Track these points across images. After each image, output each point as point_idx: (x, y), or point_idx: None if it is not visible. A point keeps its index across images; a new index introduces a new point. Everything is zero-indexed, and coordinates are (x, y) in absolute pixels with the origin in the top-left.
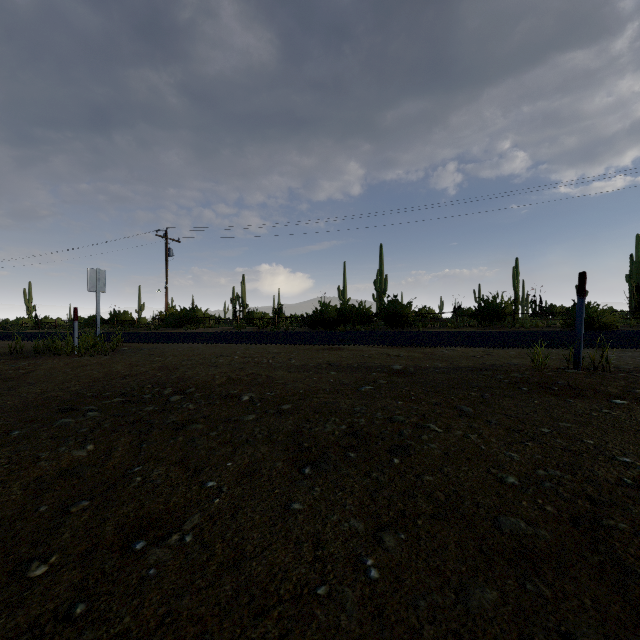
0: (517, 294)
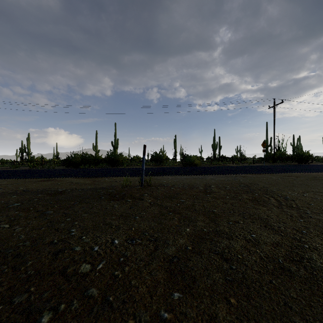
0: (176, 150)
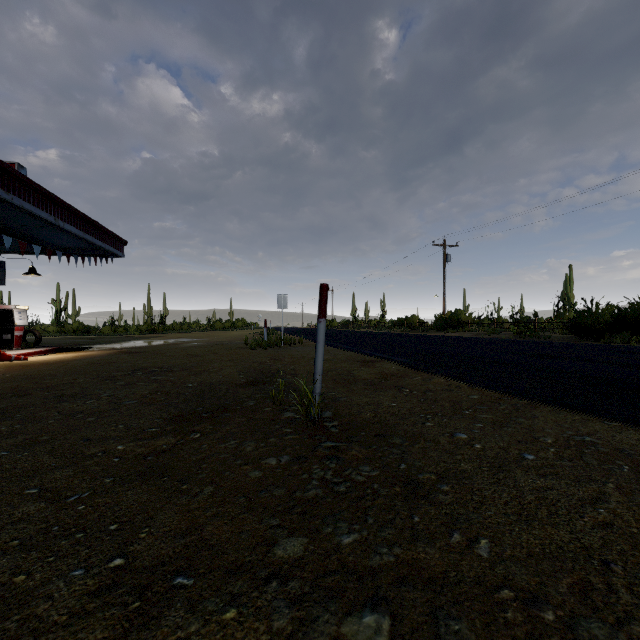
0: None
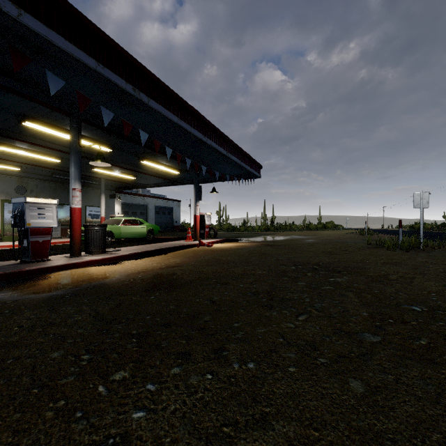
0: None
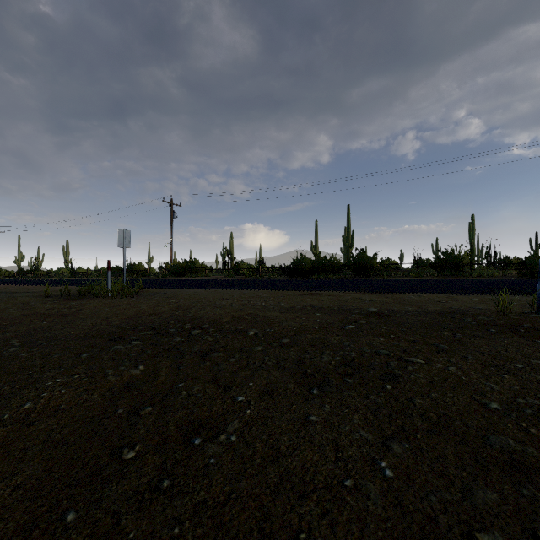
0: (473, 247)
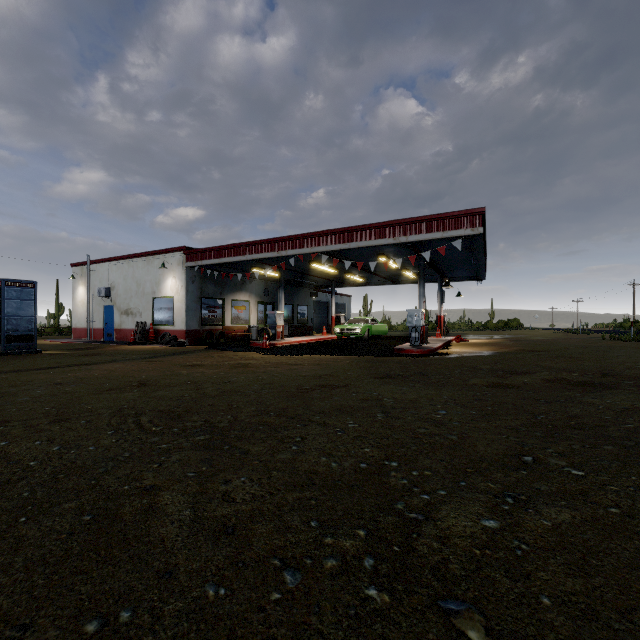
0: None
